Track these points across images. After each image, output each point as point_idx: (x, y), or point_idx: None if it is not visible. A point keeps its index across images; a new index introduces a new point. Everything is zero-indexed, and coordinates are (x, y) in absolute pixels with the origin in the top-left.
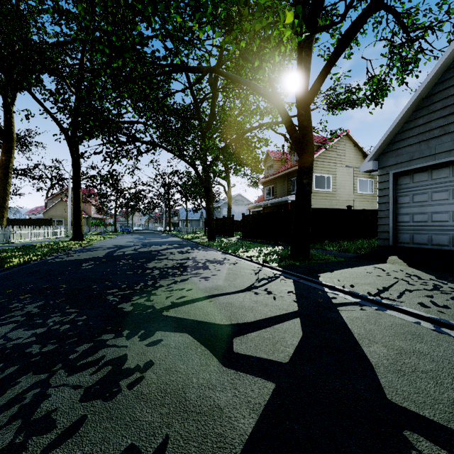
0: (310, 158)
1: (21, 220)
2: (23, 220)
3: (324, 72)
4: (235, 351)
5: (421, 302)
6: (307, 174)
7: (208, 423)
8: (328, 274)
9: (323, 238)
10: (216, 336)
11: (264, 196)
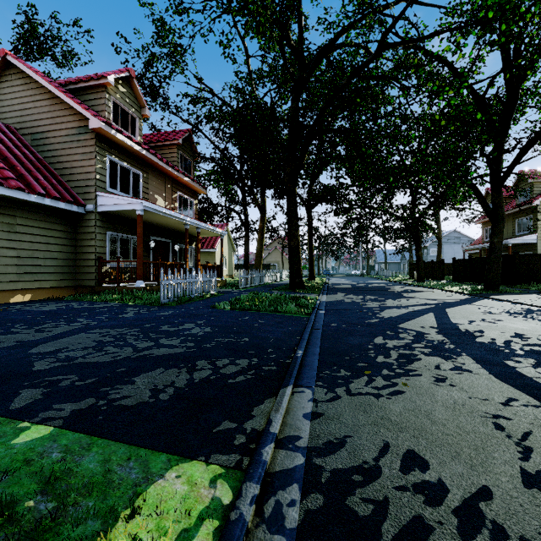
0: (500, 224)
1: (251, 265)
2: (253, 265)
3: (509, 170)
4: (436, 300)
5: (525, 301)
6: (497, 235)
7: (430, 302)
8: (497, 296)
9: (534, 281)
10: (430, 299)
11: (484, 237)
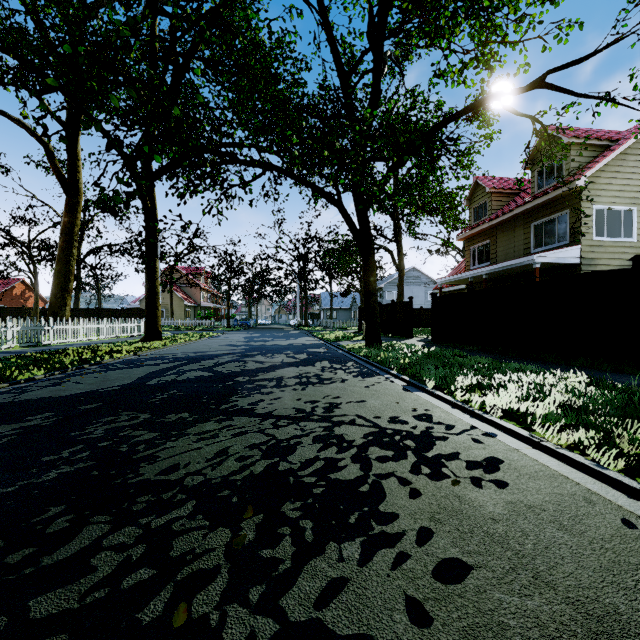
0: None
1: (112, 310)
2: (115, 310)
3: None
4: None
5: None
6: None
7: None
8: None
9: None
10: None
11: (469, 262)
